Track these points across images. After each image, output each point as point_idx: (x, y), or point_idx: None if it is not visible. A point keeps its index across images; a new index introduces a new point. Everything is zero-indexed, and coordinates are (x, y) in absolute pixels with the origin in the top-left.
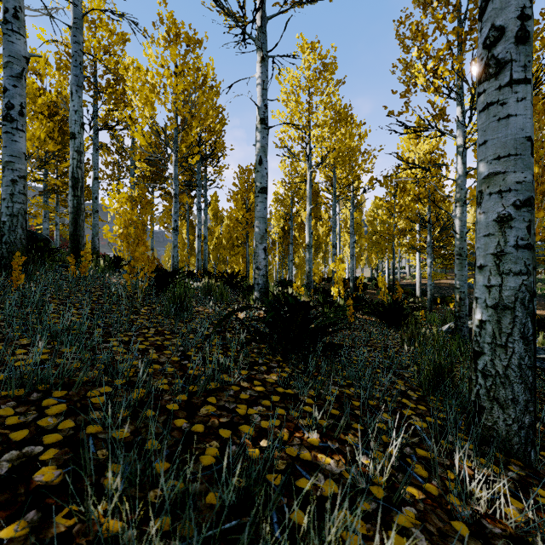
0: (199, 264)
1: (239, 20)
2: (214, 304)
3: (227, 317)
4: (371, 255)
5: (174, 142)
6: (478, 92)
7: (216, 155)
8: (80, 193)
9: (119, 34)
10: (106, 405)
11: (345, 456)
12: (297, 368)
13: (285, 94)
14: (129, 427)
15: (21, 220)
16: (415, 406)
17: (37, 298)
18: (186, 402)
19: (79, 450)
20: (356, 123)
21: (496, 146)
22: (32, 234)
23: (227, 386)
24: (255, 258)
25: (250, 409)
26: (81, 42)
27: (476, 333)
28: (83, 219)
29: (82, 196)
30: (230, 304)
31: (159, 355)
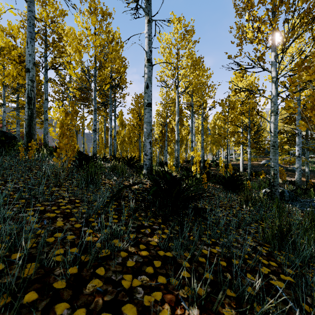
0: (111, 152)
1: None
2: (117, 178)
3: (119, 192)
4: (213, 147)
5: (94, 76)
6: None
7: (121, 87)
8: (33, 107)
9: (61, 10)
10: None
11: None
12: (173, 229)
13: (163, 48)
14: None
15: None
16: (267, 263)
17: None
18: (75, 276)
19: None
20: (205, 69)
21: None
22: (5, 133)
23: (117, 252)
24: (144, 148)
25: (135, 279)
26: (33, 10)
27: None
28: (35, 123)
29: (34, 108)
30: (127, 177)
31: (65, 222)
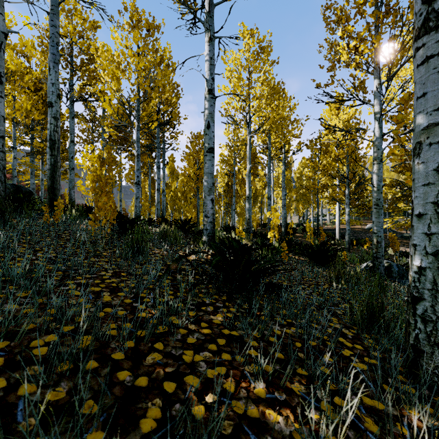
0: (158, 212)
1: (191, 7)
2: (168, 247)
3: (176, 262)
4: (299, 205)
5: (137, 111)
6: (416, 47)
7: (172, 123)
8: (56, 153)
9: (91, 22)
10: (48, 357)
11: (293, 410)
12: (241, 307)
13: (229, 71)
14: (68, 383)
15: (0, 174)
16: (352, 345)
17: (1, 244)
18: (132, 349)
19: (2, 420)
20: (287, 98)
21: (437, 97)
22: (18, 188)
23: (175, 329)
24: (203, 207)
25: (197, 355)
26: (57, 25)
27: (415, 279)
28: (59, 174)
29: (58, 155)
30: (182, 246)
31: (113, 297)
